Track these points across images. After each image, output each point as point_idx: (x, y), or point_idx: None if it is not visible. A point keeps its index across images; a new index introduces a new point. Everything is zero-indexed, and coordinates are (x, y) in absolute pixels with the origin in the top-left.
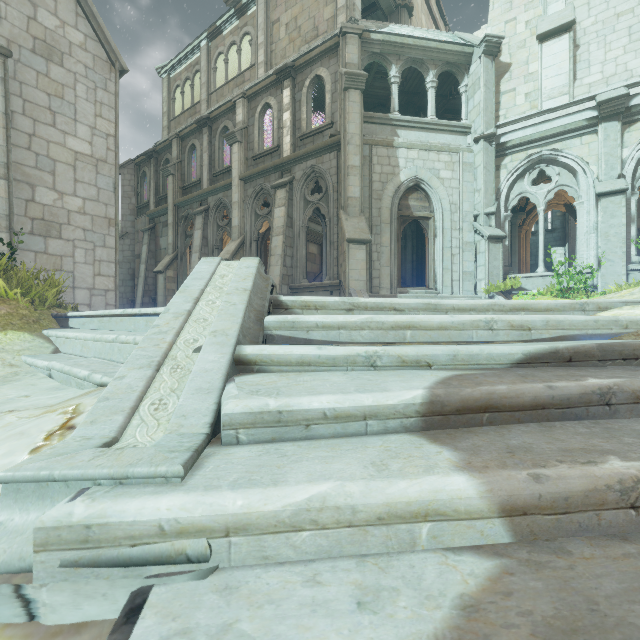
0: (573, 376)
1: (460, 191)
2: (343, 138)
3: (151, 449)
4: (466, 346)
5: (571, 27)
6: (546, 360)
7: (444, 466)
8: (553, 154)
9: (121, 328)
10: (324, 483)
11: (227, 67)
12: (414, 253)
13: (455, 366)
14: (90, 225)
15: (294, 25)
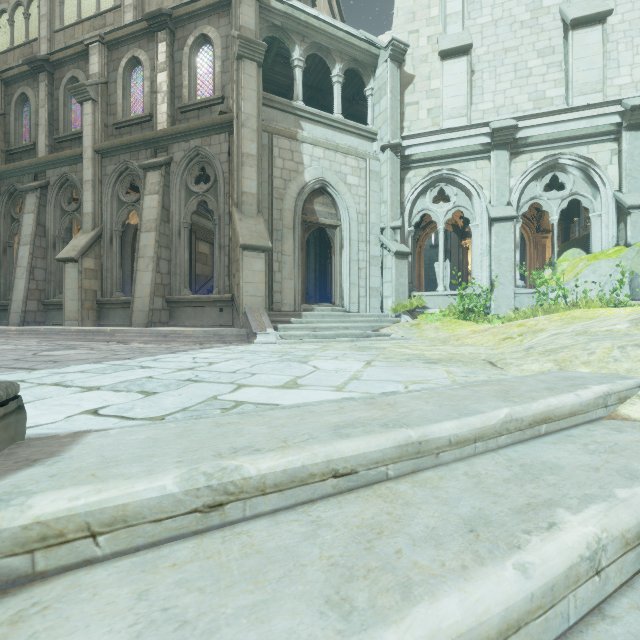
0: None
1: (367, 200)
2: (236, 118)
3: None
4: None
5: (469, 51)
6: None
7: None
8: (452, 174)
9: None
10: None
11: (80, 1)
12: (317, 262)
13: None
14: None
15: None
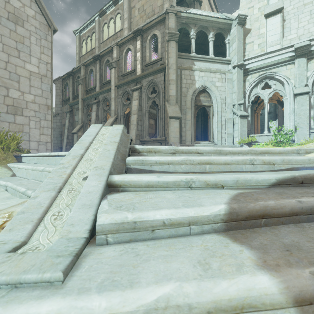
0: (308, 193)
1: (226, 92)
2: (167, 65)
3: (44, 254)
4: (243, 175)
5: (281, 10)
6: (289, 183)
7: (249, 265)
8: (272, 74)
9: (48, 163)
10: (167, 284)
11: (108, 30)
12: (202, 124)
13: (237, 187)
14: (38, 109)
15: (142, 9)
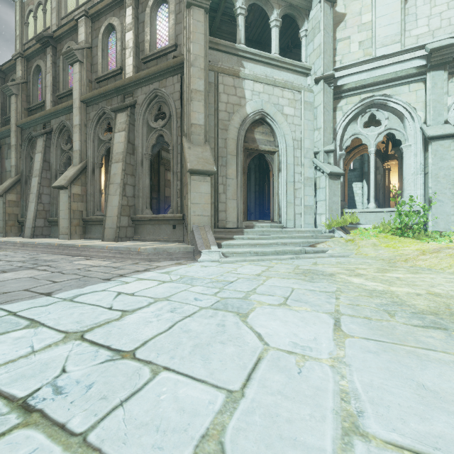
0: None
1: (302, 128)
2: (186, 59)
3: None
4: None
5: None
6: None
7: None
8: (384, 99)
9: None
10: None
11: None
12: (257, 184)
13: None
14: None
15: None
